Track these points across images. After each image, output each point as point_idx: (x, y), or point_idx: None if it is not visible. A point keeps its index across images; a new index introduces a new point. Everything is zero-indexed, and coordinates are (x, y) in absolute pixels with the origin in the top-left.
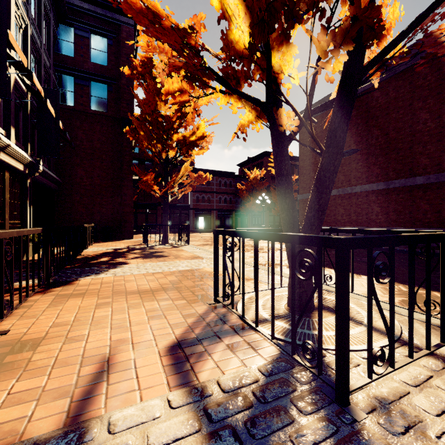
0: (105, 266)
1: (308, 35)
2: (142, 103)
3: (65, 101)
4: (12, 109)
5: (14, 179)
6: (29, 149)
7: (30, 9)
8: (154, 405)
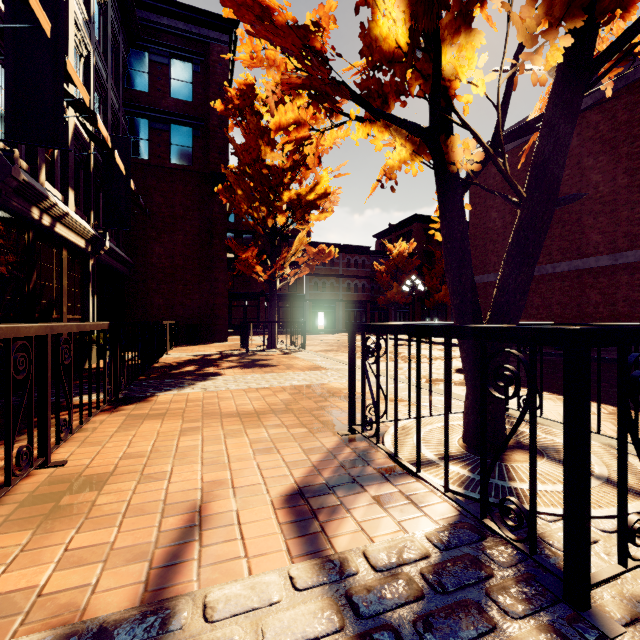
0: (191, 378)
1: (491, 26)
2: (241, 149)
3: (137, 153)
4: (72, 165)
5: (73, 259)
6: (92, 219)
7: (94, 30)
8: (270, 582)
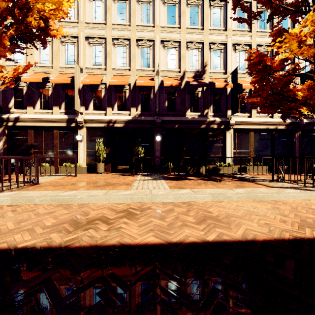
0: None
1: None
2: None
3: None
4: None
5: None
6: None
7: None
8: (265, 178)
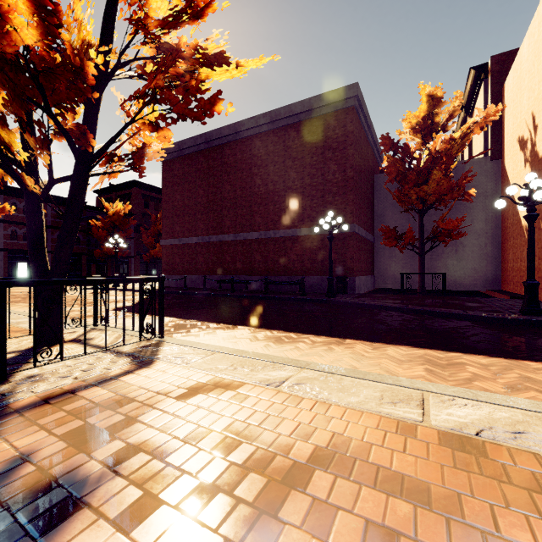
0: None
1: None
2: None
3: None
4: None
5: None
6: None
7: None
8: None
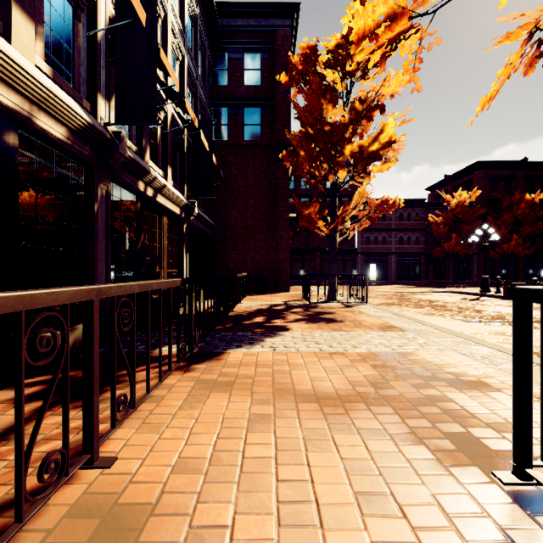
0: (260, 332)
1: None
2: (304, 111)
3: (219, 136)
4: (170, 147)
5: (171, 224)
6: (185, 191)
7: (187, 38)
8: None
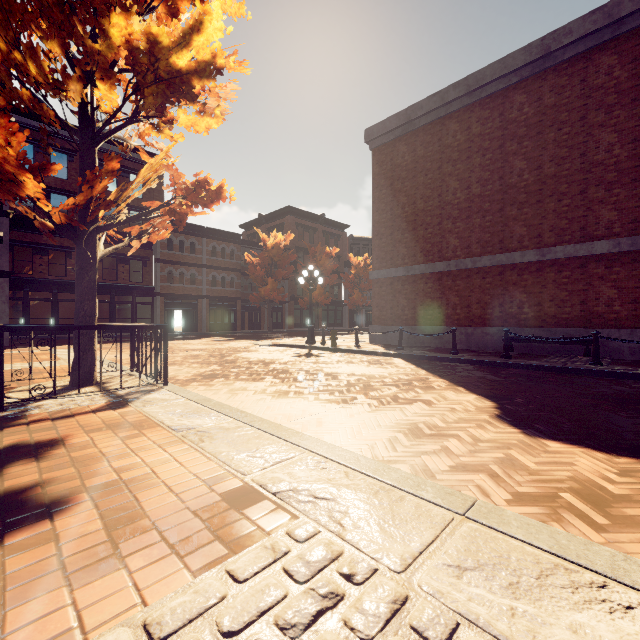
0: None
1: None
2: None
3: None
4: None
5: None
6: None
7: None
8: None
